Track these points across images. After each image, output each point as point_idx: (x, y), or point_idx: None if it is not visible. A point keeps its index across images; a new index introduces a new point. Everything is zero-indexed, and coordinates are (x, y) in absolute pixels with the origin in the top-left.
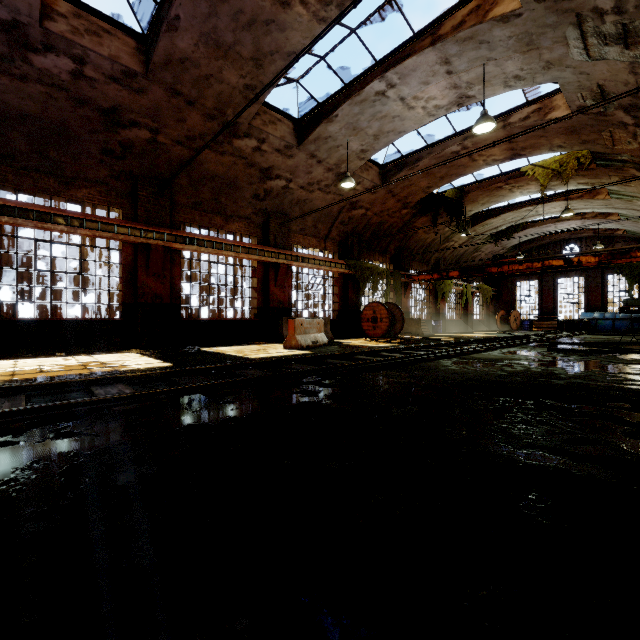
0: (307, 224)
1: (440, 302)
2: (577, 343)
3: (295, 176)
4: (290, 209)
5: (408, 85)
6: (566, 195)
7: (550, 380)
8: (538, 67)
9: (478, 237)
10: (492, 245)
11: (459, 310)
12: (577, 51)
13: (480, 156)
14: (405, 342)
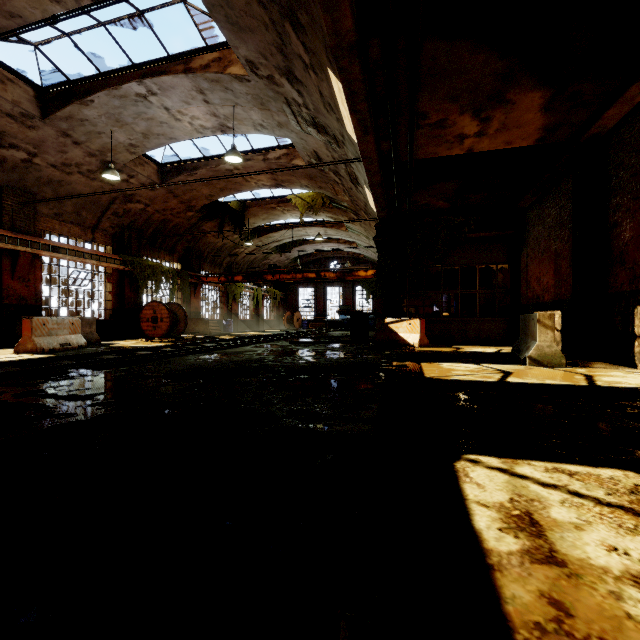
0: (65, 209)
1: (232, 303)
2: (319, 337)
3: (42, 151)
4: (37, 188)
5: (170, 98)
6: (306, 225)
7: (251, 364)
8: (274, 124)
9: (265, 247)
10: (278, 255)
11: (252, 311)
12: (294, 123)
13: (252, 179)
14: (179, 341)
